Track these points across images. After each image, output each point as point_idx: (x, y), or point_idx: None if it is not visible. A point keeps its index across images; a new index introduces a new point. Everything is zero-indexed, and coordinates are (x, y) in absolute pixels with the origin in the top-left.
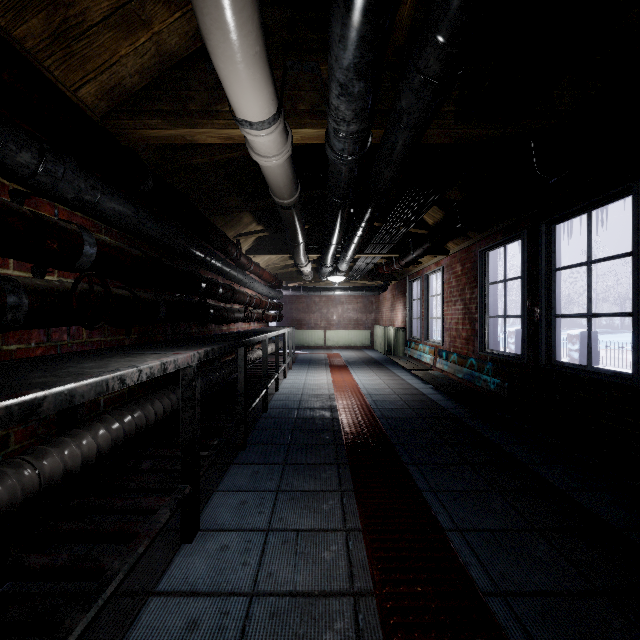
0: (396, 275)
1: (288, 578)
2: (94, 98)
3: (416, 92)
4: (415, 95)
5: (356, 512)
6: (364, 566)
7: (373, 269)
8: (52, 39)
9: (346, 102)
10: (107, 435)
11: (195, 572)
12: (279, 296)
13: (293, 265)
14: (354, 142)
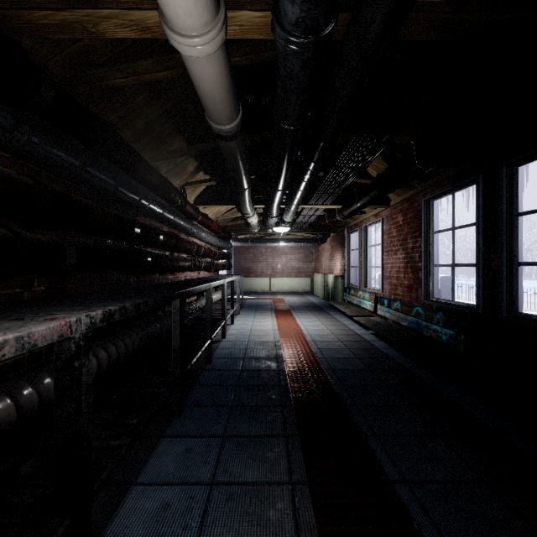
0: (335, 228)
1: None
2: None
3: None
4: None
5: (313, 525)
6: None
7: (315, 221)
8: None
9: None
10: None
11: None
12: (228, 246)
13: (241, 218)
14: (316, 1)
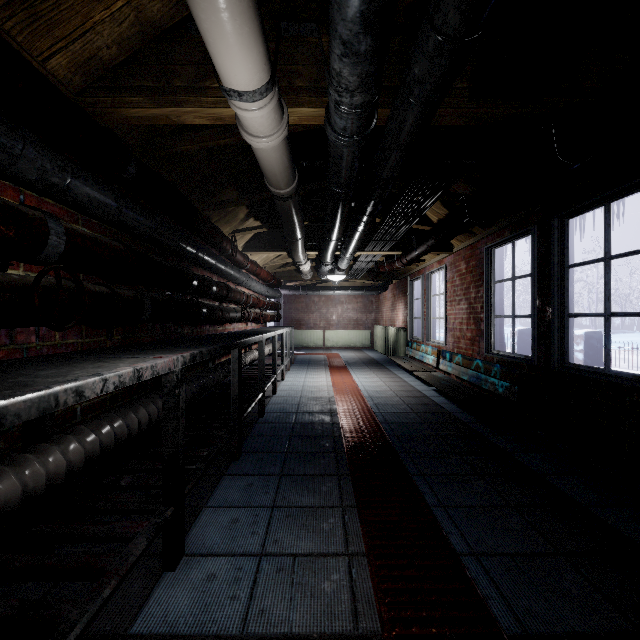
0: (397, 274)
1: (283, 616)
2: (66, 71)
3: (430, 56)
4: (429, 60)
5: (359, 532)
6: (370, 600)
7: (374, 268)
8: None
9: (350, 66)
10: (80, 449)
11: (176, 609)
12: (277, 295)
13: (292, 264)
14: (358, 118)
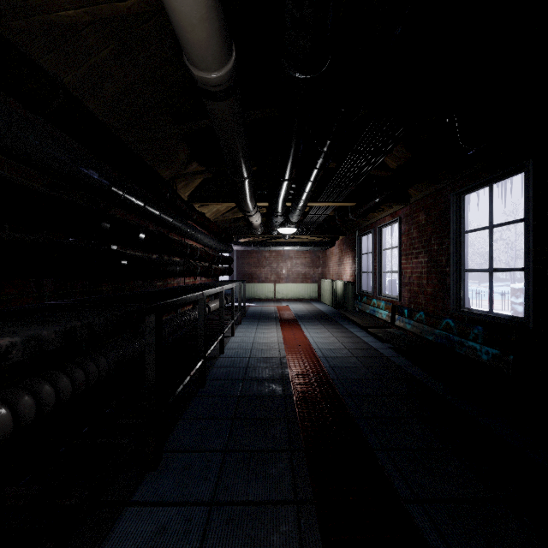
0: (345, 230)
1: None
2: None
3: None
4: None
5: None
6: None
7: (323, 223)
8: None
9: None
10: None
11: None
12: (229, 250)
13: (243, 220)
14: None
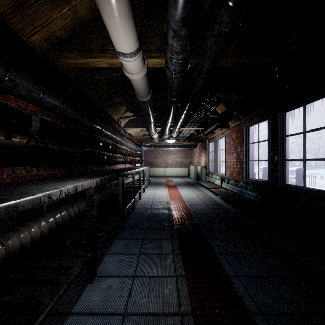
0: (201, 139)
1: (144, 305)
2: (39, 42)
3: (215, 36)
4: (214, 38)
5: (181, 266)
6: (186, 297)
7: (189, 136)
8: (14, 7)
9: (176, 41)
10: (46, 225)
11: (93, 301)
12: (141, 150)
13: (148, 134)
14: (181, 65)
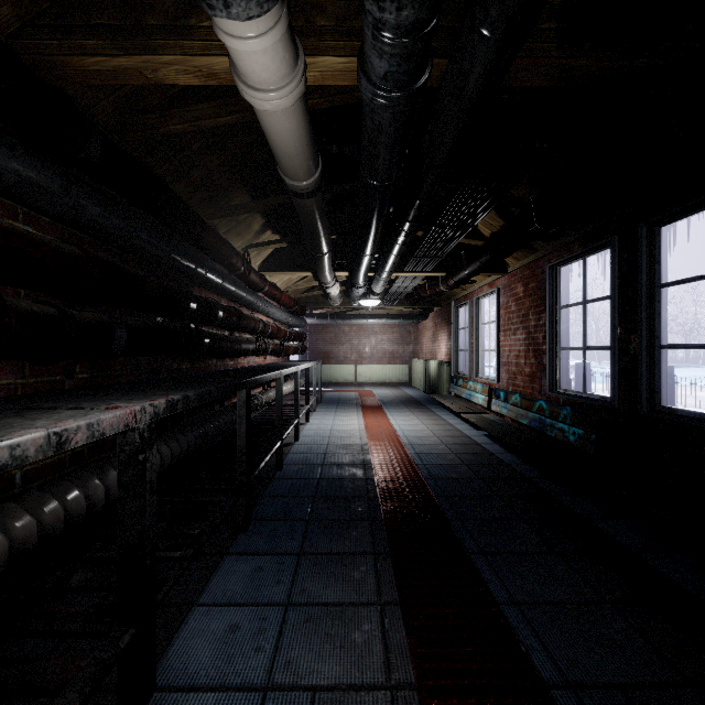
0: (439, 300)
1: None
2: None
3: None
4: None
5: (405, 648)
6: None
7: (413, 292)
8: None
9: None
10: (1, 541)
11: None
12: (302, 324)
13: (318, 288)
14: (406, 56)
